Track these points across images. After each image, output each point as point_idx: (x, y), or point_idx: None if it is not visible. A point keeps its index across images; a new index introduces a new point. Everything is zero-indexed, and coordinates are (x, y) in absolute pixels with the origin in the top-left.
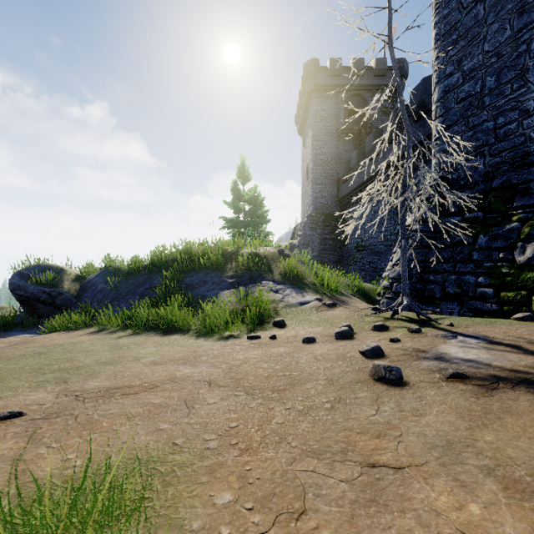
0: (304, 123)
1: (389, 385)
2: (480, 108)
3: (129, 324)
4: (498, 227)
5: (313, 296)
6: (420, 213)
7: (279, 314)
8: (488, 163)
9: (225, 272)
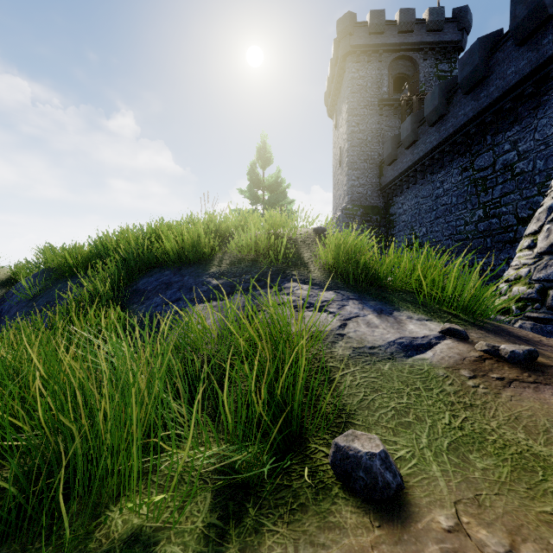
0: (336, 101)
1: None
2: None
3: None
4: None
5: (426, 322)
6: None
7: (340, 385)
8: None
9: (211, 266)
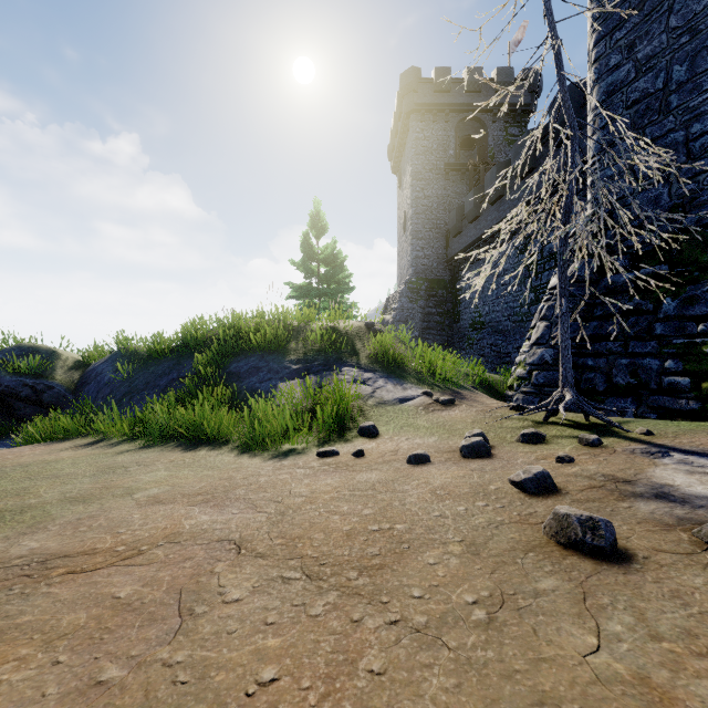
0: (401, 157)
1: (594, 558)
2: (663, 112)
3: (142, 431)
4: (695, 285)
5: (418, 389)
6: (571, 269)
7: (367, 416)
8: (676, 193)
9: (288, 354)
